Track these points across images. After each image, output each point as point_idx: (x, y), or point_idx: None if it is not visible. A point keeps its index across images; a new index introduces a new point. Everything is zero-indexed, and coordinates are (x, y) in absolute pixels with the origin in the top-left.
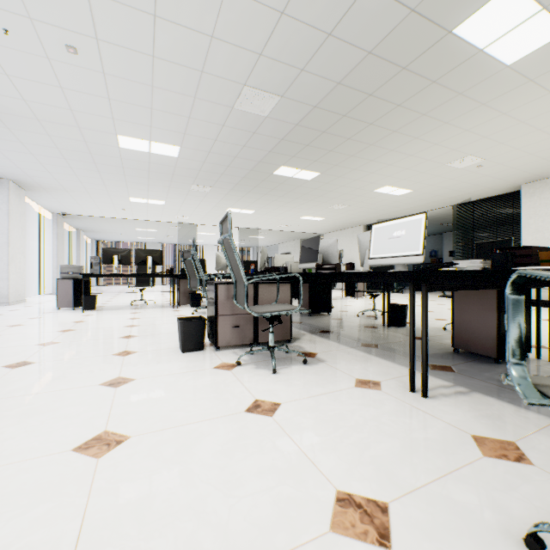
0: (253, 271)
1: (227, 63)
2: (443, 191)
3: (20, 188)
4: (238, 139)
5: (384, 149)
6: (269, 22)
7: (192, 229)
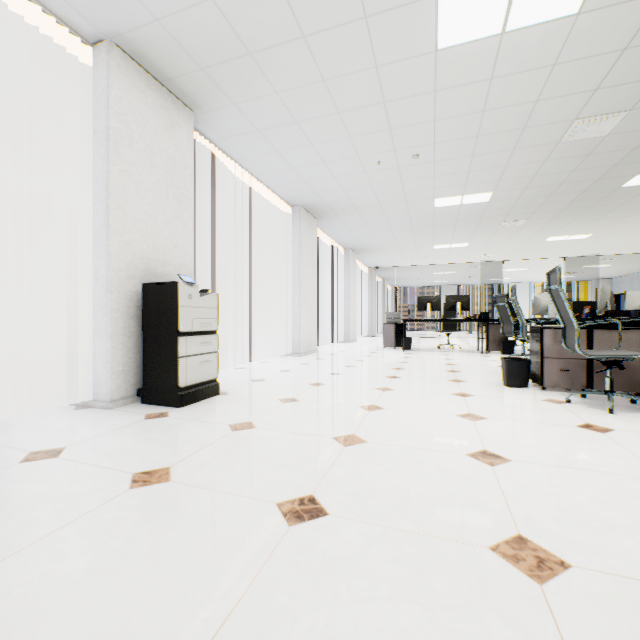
0: (587, 316)
1: (552, 112)
2: None
3: (353, 253)
4: (564, 167)
5: None
6: (606, 63)
7: (495, 266)
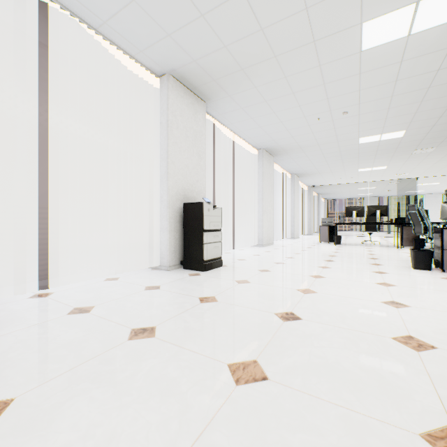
0: None
1: None
2: None
3: (297, 177)
4: None
5: None
6: None
7: (410, 182)
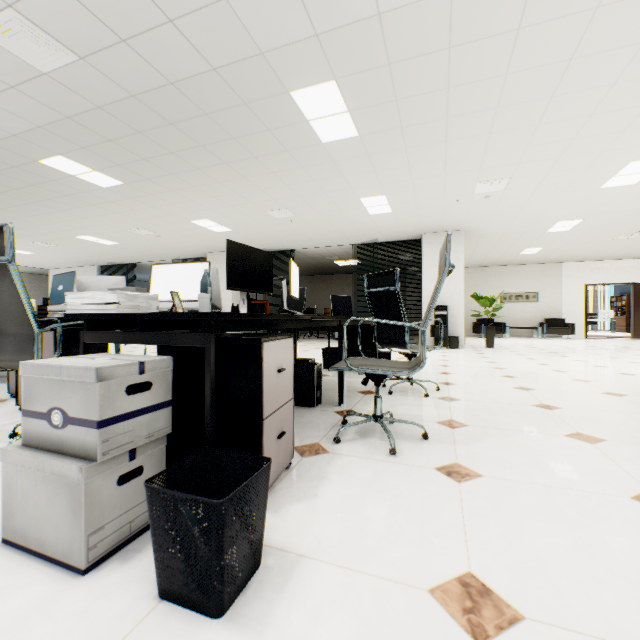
0: None
1: None
2: (150, 248)
3: None
4: None
5: (52, 208)
6: None
7: None
